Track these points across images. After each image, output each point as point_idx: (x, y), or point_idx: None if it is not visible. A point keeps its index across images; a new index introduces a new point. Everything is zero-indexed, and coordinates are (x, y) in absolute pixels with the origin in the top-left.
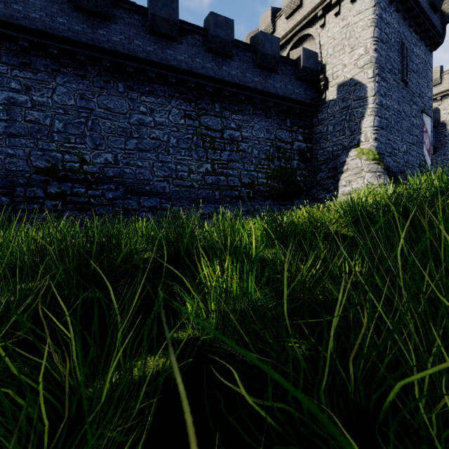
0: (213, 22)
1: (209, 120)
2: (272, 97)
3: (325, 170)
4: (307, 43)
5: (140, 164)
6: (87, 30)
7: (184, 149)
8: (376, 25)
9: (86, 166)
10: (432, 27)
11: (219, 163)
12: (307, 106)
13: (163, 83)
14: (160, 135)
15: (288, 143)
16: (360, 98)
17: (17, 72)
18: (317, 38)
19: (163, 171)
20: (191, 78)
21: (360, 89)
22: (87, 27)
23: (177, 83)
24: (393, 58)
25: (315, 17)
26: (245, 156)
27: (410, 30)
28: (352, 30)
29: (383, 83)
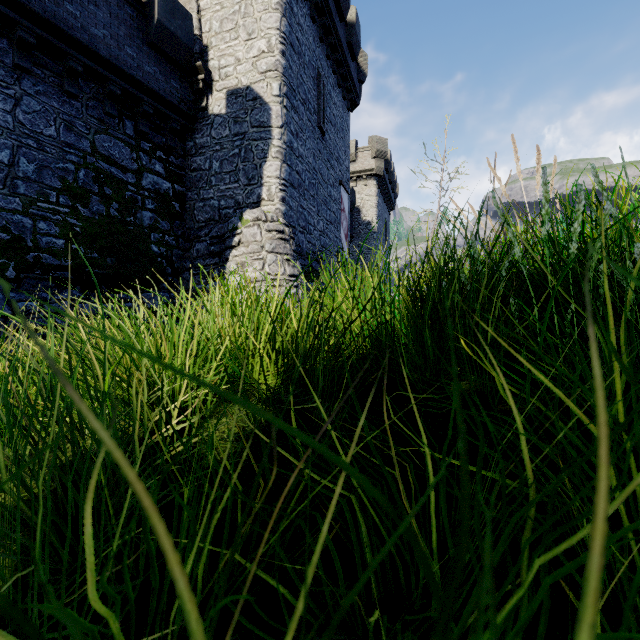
0: None
1: None
2: (80, 51)
3: (206, 240)
4: None
5: None
6: None
7: None
8: (284, 13)
9: None
10: (350, 77)
11: None
12: (173, 109)
13: None
14: None
15: (130, 171)
16: (261, 125)
17: None
18: None
19: None
20: None
21: (262, 109)
22: None
23: None
24: (308, 86)
25: None
26: None
27: (328, 63)
28: (250, 3)
29: (294, 115)
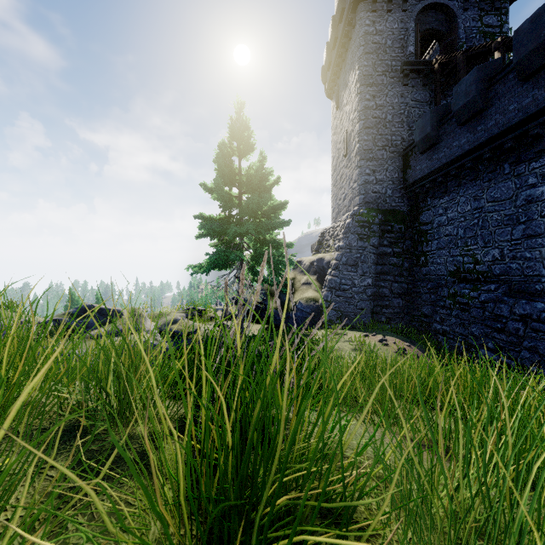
0: None
1: None
2: None
3: None
4: None
5: (528, 255)
6: (469, 137)
7: None
8: None
9: (478, 266)
10: None
11: None
12: None
13: None
14: None
15: None
16: None
17: (441, 200)
18: None
19: None
20: None
21: None
22: (469, 134)
23: None
24: None
25: None
26: None
27: None
28: None
29: None
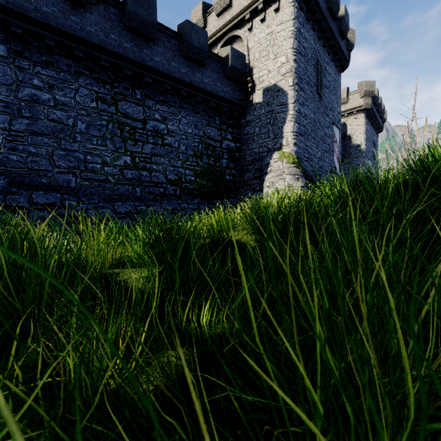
0: None
1: (128, 107)
2: (200, 92)
3: (252, 171)
4: (237, 45)
5: (34, 150)
6: None
7: (96, 136)
8: (295, 37)
9: None
10: (340, 51)
11: (140, 157)
12: (236, 106)
13: (68, 56)
14: (63, 117)
15: (217, 141)
16: (282, 104)
17: None
18: (245, 40)
19: (67, 161)
20: (105, 55)
21: (283, 95)
22: None
23: (87, 59)
24: (310, 72)
25: (243, 20)
26: (171, 150)
27: (324, 50)
28: (276, 38)
29: (301, 93)
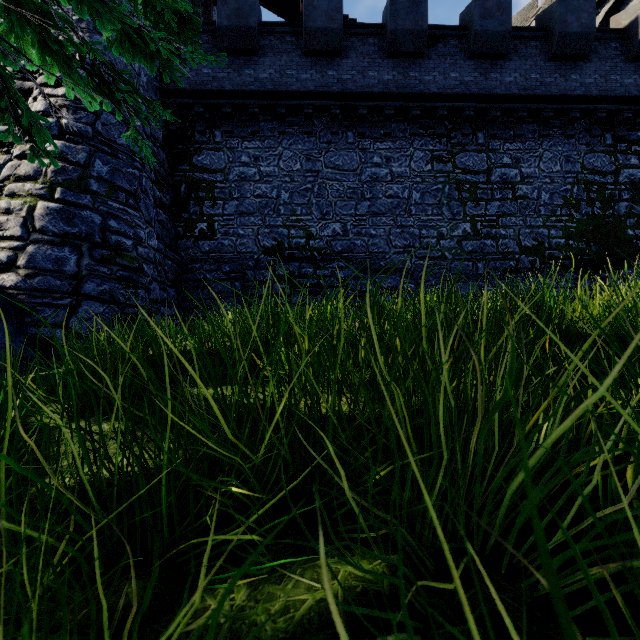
0: (478, 13)
1: (468, 158)
2: (578, 103)
3: None
4: None
5: (373, 233)
6: (315, 76)
7: (431, 205)
8: None
9: (312, 241)
10: None
11: (483, 221)
12: None
13: (403, 120)
14: (398, 190)
15: (608, 174)
16: None
17: (247, 144)
18: None
19: (402, 239)
20: (443, 103)
21: None
22: (315, 72)
23: (422, 115)
24: None
25: None
26: (526, 204)
27: None
28: None
29: None
